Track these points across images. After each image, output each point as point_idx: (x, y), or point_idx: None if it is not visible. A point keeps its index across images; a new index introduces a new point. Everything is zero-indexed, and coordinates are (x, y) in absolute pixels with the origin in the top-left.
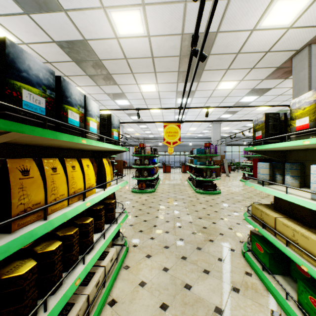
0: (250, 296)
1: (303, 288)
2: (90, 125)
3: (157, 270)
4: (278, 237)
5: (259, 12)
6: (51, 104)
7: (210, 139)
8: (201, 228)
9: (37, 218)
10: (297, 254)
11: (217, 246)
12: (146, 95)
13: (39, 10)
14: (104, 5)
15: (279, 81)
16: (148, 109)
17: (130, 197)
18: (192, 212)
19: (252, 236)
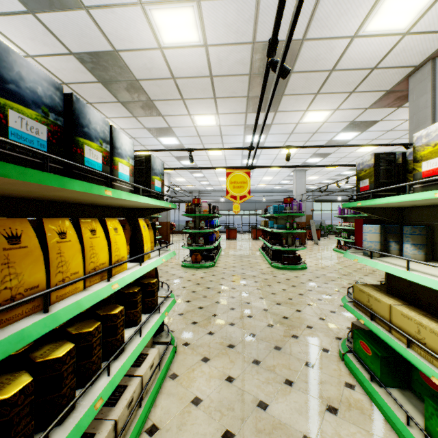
0: (354, 420)
1: (433, 410)
2: (119, 170)
3: (217, 381)
4: (395, 334)
5: (363, 10)
6: (57, 136)
7: (291, 193)
8: (281, 319)
9: (33, 310)
10: (425, 359)
11: (304, 345)
12: (203, 130)
13: (49, 7)
14: None
15: (389, 111)
16: (205, 149)
17: (179, 274)
18: (267, 295)
19: (354, 331)
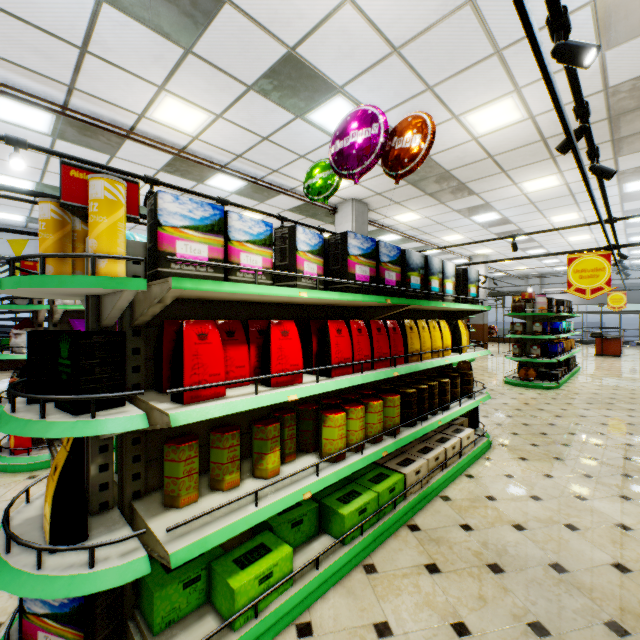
0: None
1: None
2: (446, 287)
3: (533, 473)
4: None
5: None
6: (422, 280)
7: None
8: None
9: (417, 360)
10: None
11: None
12: (537, 195)
13: None
14: (457, 114)
15: None
16: (533, 233)
17: (499, 390)
18: None
19: None
